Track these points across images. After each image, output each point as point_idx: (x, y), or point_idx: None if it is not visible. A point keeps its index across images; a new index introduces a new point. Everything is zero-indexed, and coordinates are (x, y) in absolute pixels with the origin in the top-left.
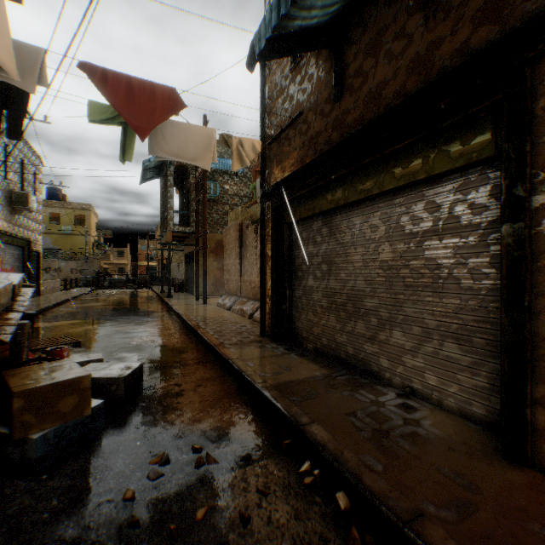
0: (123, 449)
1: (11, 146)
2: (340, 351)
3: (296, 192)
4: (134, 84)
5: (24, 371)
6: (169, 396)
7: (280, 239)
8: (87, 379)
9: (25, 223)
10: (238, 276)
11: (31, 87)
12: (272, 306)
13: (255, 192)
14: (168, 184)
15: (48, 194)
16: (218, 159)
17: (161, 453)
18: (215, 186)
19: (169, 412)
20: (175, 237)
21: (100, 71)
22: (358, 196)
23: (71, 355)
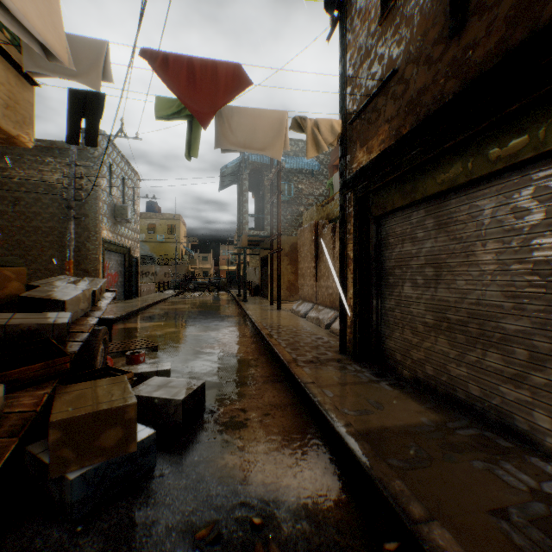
0: (169, 501)
1: (114, 166)
2: (455, 388)
3: (388, 176)
4: (195, 66)
5: (75, 389)
6: (232, 425)
7: (365, 237)
8: (132, 408)
9: (125, 233)
10: (314, 281)
11: (95, 84)
12: (354, 318)
13: (331, 189)
14: (243, 188)
15: (147, 207)
16: (292, 158)
17: (211, 519)
18: (290, 187)
19: (228, 450)
20: (251, 241)
21: (161, 56)
22: (491, 166)
23: (146, 360)
